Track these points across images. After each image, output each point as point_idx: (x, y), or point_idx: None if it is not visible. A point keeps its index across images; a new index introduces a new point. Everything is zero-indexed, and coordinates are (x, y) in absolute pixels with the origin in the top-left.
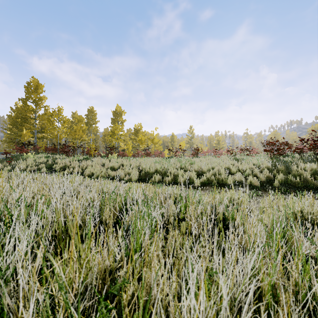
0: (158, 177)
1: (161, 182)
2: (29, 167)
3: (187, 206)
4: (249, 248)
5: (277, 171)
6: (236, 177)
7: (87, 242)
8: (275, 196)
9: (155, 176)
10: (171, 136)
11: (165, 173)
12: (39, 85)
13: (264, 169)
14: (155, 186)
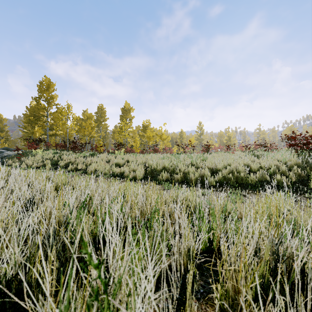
0: (166, 174)
1: (169, 181)
2: (34, 163)
3: (211, 229)
4: None
5: (309, 168)
6: (259, 175)
7: None
8: None
9: (163, 174)
10: (180, 132)
11: (173, 170)
12: (51, 83)
13: (292, 167)
14: (163, 185)
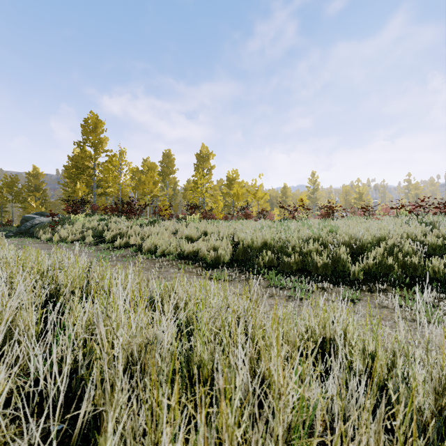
0: (270, 257)
1: (275, 268)
2: (70, 234)
3: None
4: None
5: None
6: None
7: None
8: None
9: (264, 255)
10: (283, 188)
11: (281, 249)
12: (99, 122)
13: None
14: (265, 276)
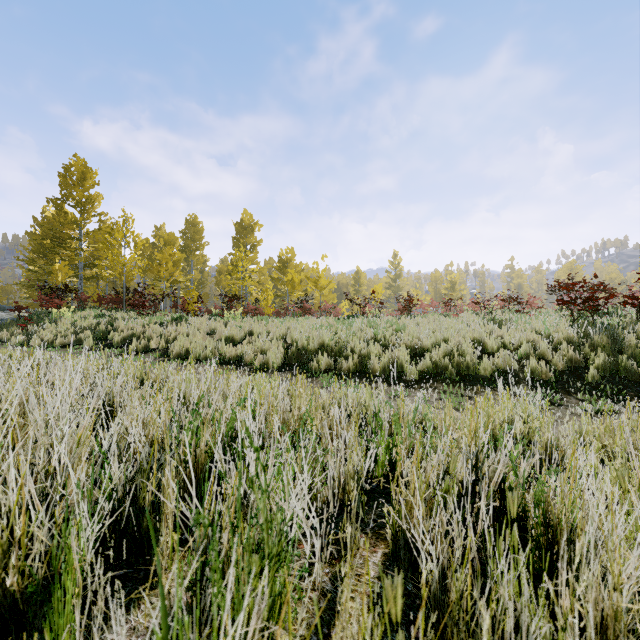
0: (326, 359)
1: (332, 371)
2: (59, 337)
3: (394, 446)
4: (618, 630)
5: (590, 347)
6: (499, 360)
7: (51, 613)
8: (592, 406)
9: (320, 358)
10: (355, 273)
11: (340, 350)
12: (88, 171)
13: (560, 343)
14: (319, 379)
